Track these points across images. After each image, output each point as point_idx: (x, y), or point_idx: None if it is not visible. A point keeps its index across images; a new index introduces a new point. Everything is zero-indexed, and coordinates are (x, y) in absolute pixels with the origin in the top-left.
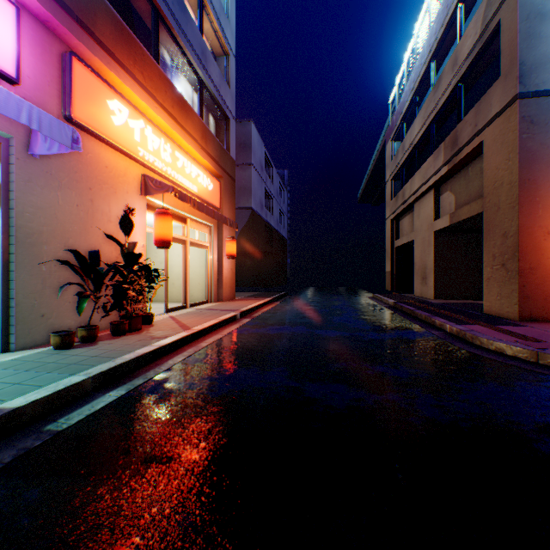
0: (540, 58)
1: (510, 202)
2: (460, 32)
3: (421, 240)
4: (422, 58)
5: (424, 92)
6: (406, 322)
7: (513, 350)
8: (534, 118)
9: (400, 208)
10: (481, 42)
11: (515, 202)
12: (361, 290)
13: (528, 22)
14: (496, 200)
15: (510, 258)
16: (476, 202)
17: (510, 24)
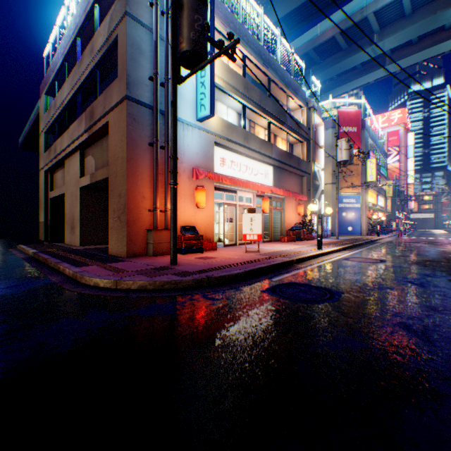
0: (141, 79)
1: (123, 172)
2: (97, 28)
3: (72, 194)
4: (71, 31)
5: (75, 63)
6: (34, 272)
7: (105, 282)
8: (137, 117)
9: (54, 161)
10: (109, 45)
11: (126, 172)
12: (11, 241)
13: (133, 49)
14: (116, 169)
15: (123, 212)
16: (108, 168)
17: (124, 43)
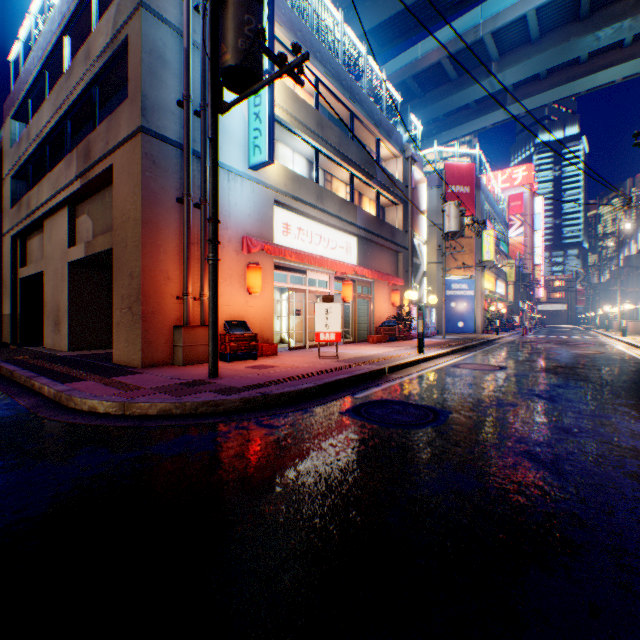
0: (164, 103)
1: (137, 240)
2: (96, 22)
3: (56, 272)
4: (55, 25)
5: (61, 74)
6: None
7: (107, 405)
8: (159, 160)
9: (27, 222)
10: (114, 49)
11: (141, 241)
12: None
13: (153, 58)
14: (126, 236)
15: (137, 301)
16: (113, 234)
17: (138, 48)
